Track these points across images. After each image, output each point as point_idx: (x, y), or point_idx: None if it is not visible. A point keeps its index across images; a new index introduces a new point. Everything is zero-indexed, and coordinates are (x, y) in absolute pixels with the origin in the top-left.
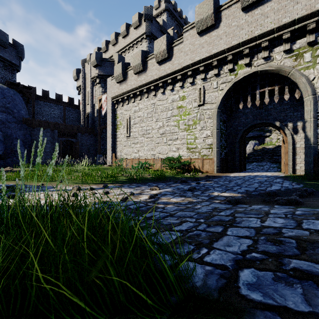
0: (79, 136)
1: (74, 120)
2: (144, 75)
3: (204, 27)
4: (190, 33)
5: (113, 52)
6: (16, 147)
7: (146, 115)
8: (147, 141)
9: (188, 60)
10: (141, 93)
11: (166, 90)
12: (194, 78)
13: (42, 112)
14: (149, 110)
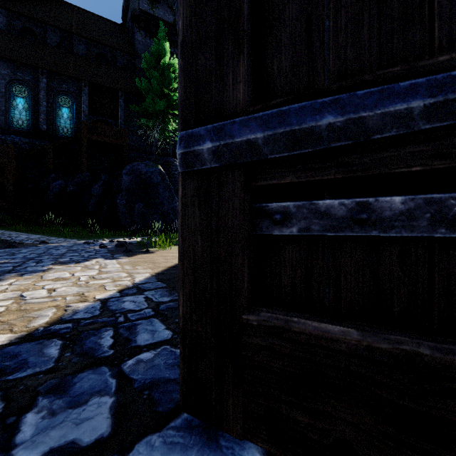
0: None
1: None
2: None
3: None
4: None
5: None
6: None
7: None
8: None
9: None
10: None
11: None
12: None
13: None
14: None
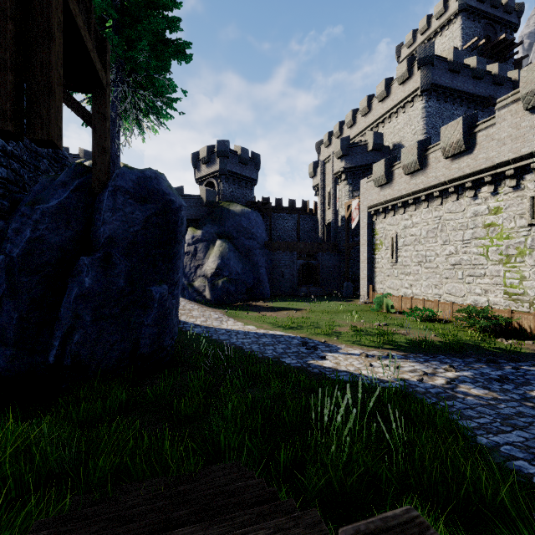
0: (320, 256)
1: (309, 230)
2: (422, 175)
3: None
4: (510, 109)
5: (364, 125)
6: (261, 276)
7: (424, 233)
8: (426, 273)
9: (505, 153)
10: (416, 200)
11: (461, 197)
12: (518, 178)
13: (275, 227)
14: (430, 226)
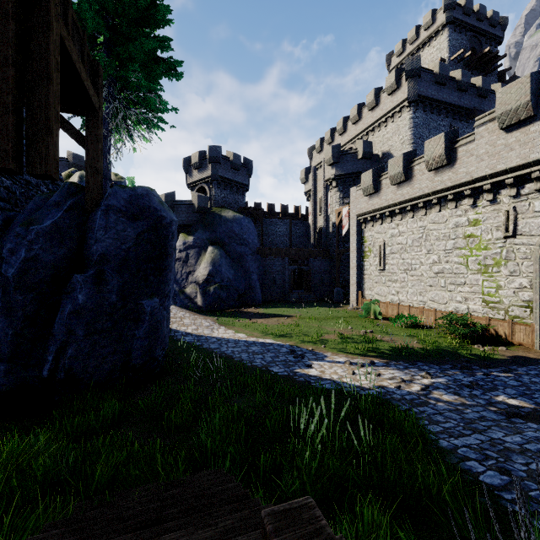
0: (311, 262)
1: (301, 236)
2: (408, 186)
3: (512, 121)
4: (488, 127)
5: (355, 133)
6: (253, 282)
7: (410, 242)
8: (412, 281)
9: (483, 169)
10: (402, 210)
11: (444, 208)
12: (495, 192)
13: (267, 232)
14: (415, 236)
